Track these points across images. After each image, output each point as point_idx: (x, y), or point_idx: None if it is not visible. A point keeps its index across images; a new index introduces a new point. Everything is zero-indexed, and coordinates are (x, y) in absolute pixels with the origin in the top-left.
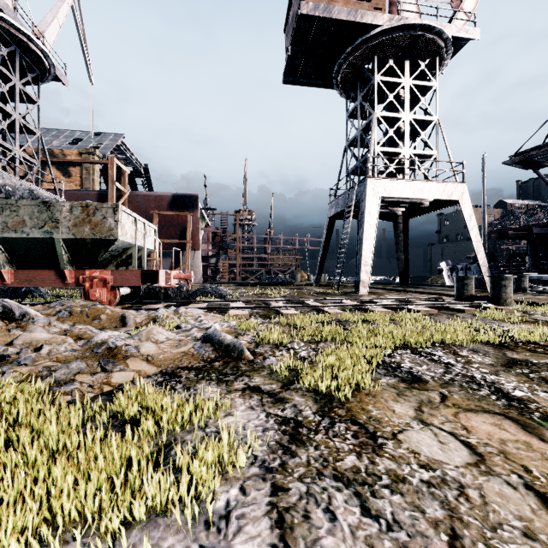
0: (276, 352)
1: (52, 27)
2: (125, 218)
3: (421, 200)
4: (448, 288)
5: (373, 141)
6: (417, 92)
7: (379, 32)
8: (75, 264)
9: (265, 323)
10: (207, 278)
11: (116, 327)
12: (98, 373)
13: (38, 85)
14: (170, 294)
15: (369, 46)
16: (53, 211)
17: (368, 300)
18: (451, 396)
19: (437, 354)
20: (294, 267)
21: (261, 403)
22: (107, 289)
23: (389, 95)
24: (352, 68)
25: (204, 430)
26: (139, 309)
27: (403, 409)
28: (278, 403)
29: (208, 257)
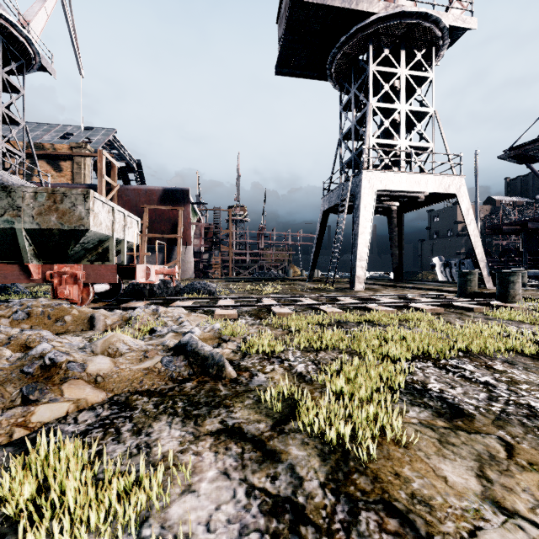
0: (267, 365)
1: (39, 17)
2: (99, 207)
3: (417, 194)
4: (443, 283)
5: (369, 133)
6: (413, 82)
7: (375, 20)
8: (42, 257)
9: (255, 324)
10: (199, 274)
11: (82, 330)
12: (12, 409)
13: (22, 74)
14: (156, 291)
15: (364, 35)
16: (14, 197)
17: (366, 297)
18: (518, 444)
19: (467, 367)
20: (286, 263)
21: (241, 463)
22: (78, 286)
23: (384, 85)
24: (346, 59)
25: (139, 532)
26: (116, 308)
27: (459, 475)
28: (267, 463)
29: (200, 252)
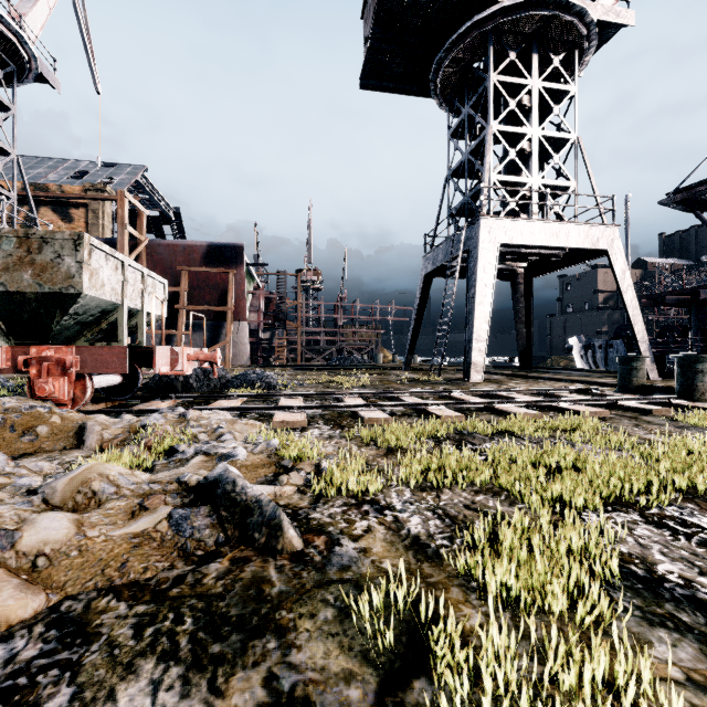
0: (356, 521)
1: (38, 9)
2: (100, 260)
3: (552, 251)
4: (587, 372)
5: (488, 166)
6: (548, 98)
7: (497, 12)
8: (14, 336)
9: (334, 437)
10: (258, 359)
11: (63, 449)
12: None
13: (13, 85)
14: (193, 384)
15: (482, 33)
16: None
17: (490, 393)
18: None
19: (703, 524)
20: (374, 344)
21: None
22: (68, 379)
23: (509, 102)
24: (457, 67)
25: None
26: (126, 411)
27: None
28: None
29: (259, 330)
